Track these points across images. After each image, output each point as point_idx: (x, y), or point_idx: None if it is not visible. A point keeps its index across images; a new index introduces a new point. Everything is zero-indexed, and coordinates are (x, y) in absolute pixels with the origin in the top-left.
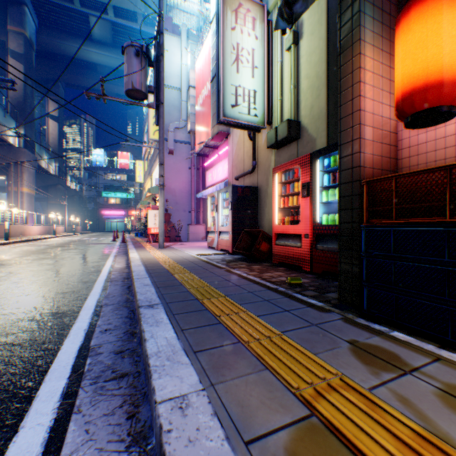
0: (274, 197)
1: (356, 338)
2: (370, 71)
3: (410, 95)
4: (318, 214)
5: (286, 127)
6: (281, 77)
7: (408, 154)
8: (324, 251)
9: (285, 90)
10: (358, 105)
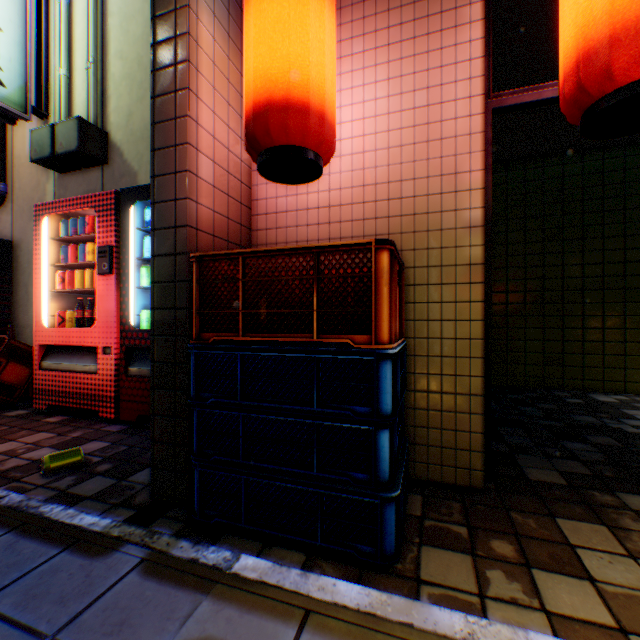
0: (40, 266)
1: (159, 637)
2: (211, 58)
3: (268, 110)
4: (135, 308)
5: (78, 132)
6: (71, 33)
7: (267, 225)
8: (144, 379)
9: (79, 61)
10: (188, 107)
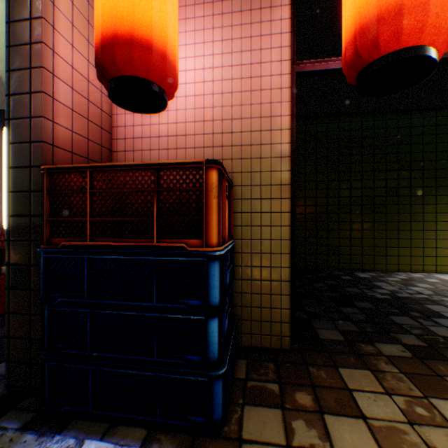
0: None
1: None
2: None
3: (114, 42)
4: None
5: None
6: None
7: (126, 148)
8: None
9: None
10: (43, 34)
